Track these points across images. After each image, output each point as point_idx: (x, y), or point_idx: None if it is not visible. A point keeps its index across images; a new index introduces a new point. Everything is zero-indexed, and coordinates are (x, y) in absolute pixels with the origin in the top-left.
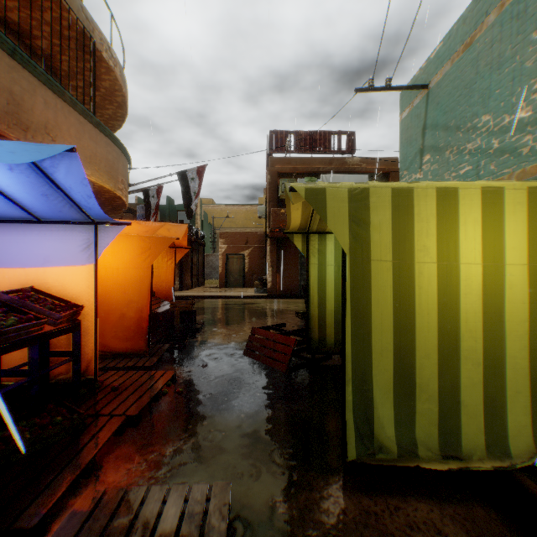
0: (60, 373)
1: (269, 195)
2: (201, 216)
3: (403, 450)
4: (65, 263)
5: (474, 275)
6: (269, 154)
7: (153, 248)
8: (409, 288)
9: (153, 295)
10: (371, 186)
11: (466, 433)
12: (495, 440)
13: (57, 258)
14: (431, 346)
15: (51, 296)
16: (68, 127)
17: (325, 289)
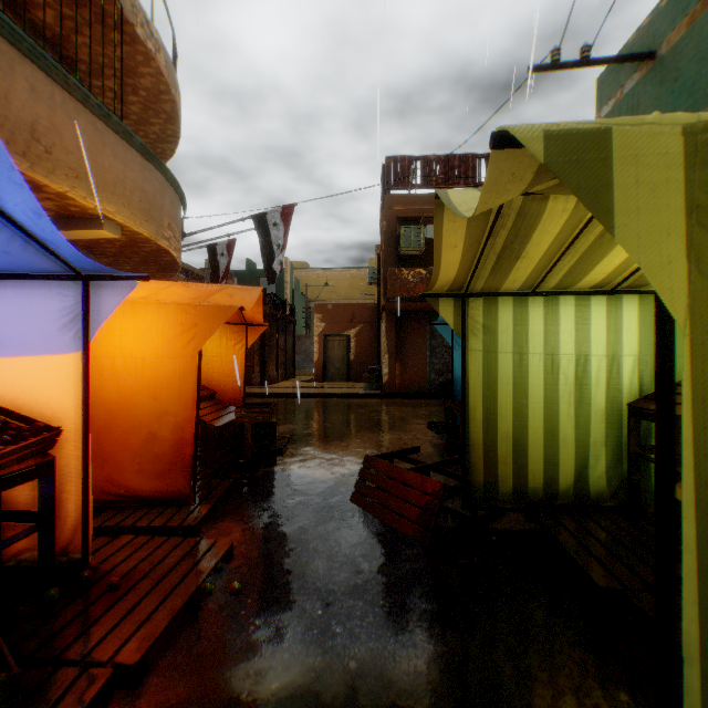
0: (25, 548)
1: (385, 250)
2: (291, 285)
3: None
4: (33, 351)
5: None
6: (385, 192)
7: (200, 324)
8: None
9: (214, 397)
10: None
11: None
12: None
13: (18, 342)
14: None
15: (3, 411)
16: (74, 133)
17: (497, 396)
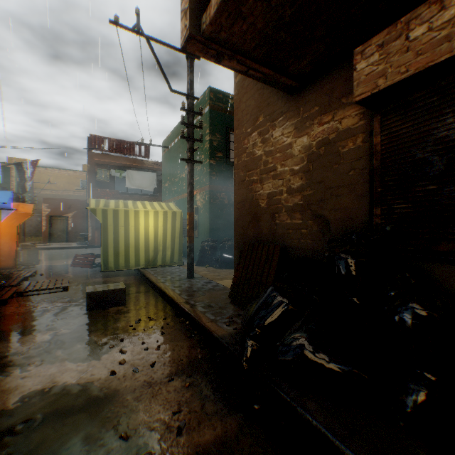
0: None
1: (90, 178)
2: (18, 178)
3: (116, 267)
4: None
5: (133, 229)
6: (90, 150)
7: (20, 218)
8: (118, 232)
9: None
10: (108, 208)
11: (131, 263)
12: (137, 264)
13: None
14: (123, 244)
15: None
16: None
17: None
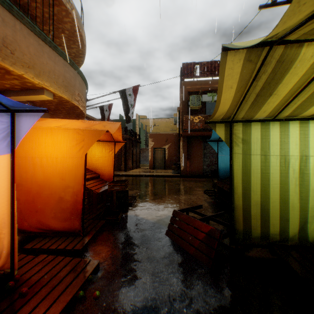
0: None
1: (182, 107)
2: (139, 126)
3: None
4: None
5: None
6: (182, 80)
7: (86, 140)
8: None
9: (99, 177)
10: None
11: None
12: None
13: None
14: None
15: None
16: (27, 45)
17: (250, 179)
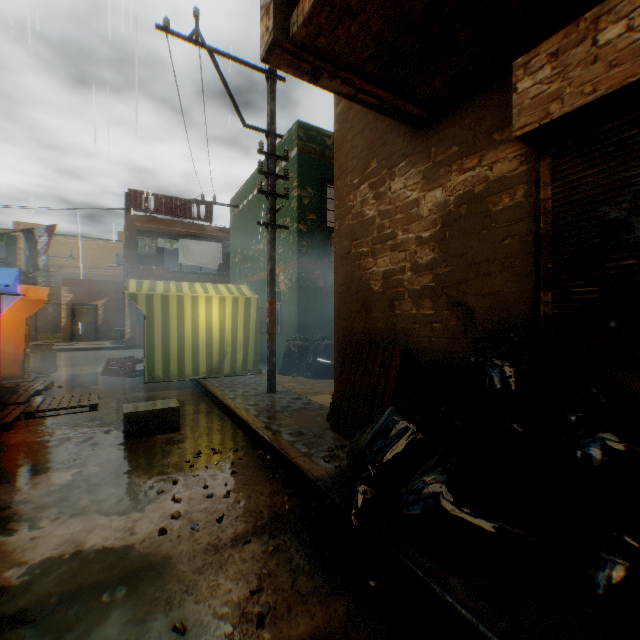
0: None
1: (128, 251)
2: (28, 251)
3: (165, 377)
4: None
5: (189, 322)
6: (128, 210)
7: (30, 307)
8: (168, 326)
9: None
10: (155, 293)
11: (187, 370)
12: (196, 372)
13: None
14: (176, 344)
15: None
16: None
17: None
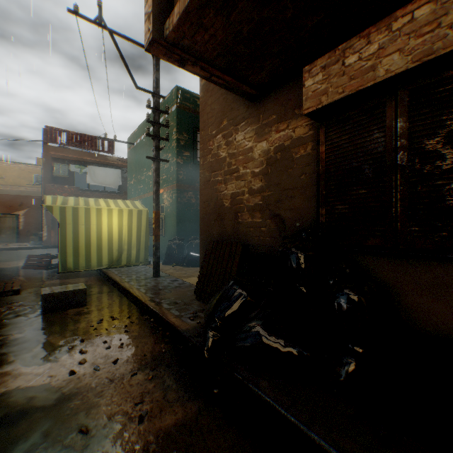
0: None
1: (45, 173)
2: None
3: (76, 268)
4: None
5: (95, 227)
6: (46, 142)
7: None
8: (78, 230)
9: None
10: (67, 206)
11: (93, 263)
12: (100, 264)
13: None
14: (84, 244)
15: None
16: None
17: None
